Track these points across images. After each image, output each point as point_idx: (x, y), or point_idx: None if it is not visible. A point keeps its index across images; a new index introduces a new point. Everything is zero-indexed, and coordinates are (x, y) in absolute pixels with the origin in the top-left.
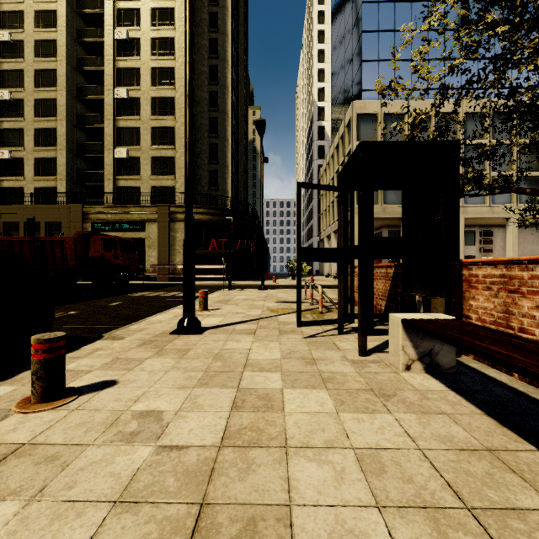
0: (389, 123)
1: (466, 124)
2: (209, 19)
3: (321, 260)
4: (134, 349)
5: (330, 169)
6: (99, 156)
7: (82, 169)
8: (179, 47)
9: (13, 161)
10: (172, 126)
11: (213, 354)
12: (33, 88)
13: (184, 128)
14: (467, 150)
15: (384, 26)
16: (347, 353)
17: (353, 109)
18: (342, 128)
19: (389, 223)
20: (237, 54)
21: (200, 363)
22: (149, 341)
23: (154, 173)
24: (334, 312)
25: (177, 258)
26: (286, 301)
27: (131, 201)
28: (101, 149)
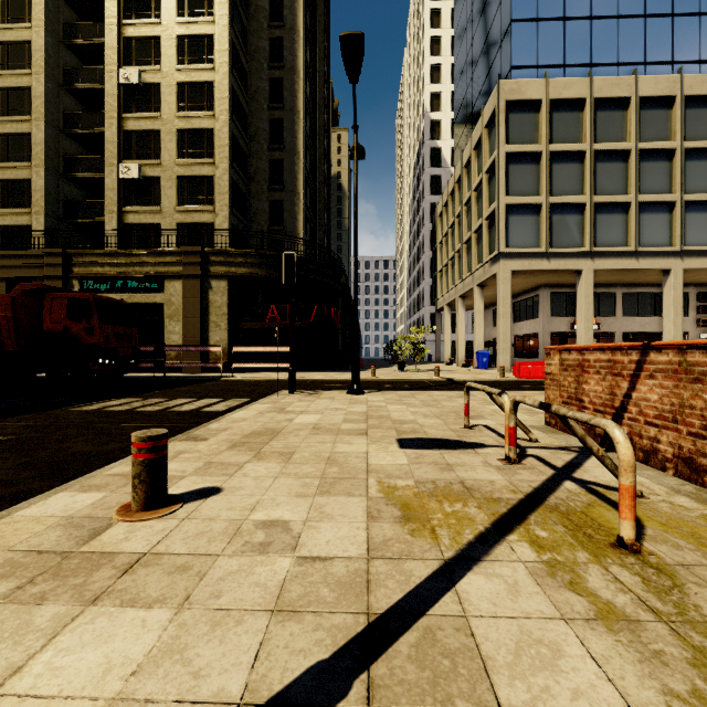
0: (558, 116)
1: (685, 115)
2: None
3: None
4: None
5: (455, 201)
6: (99, 177)
7: (73, 199)
8: (221, 2)
9: None
10: (209, 128)
11: None
12: None
13: (229, 130)
14: (688, 158)
15: None
16: None
17: (499, 92)
18: (477, 131)
19: (553, 280)
20: (314, 31)
21: None
22: None
23: (182, 203)
24: (660, 525)
25: (214, 336)
26: (425, 441)
27: (142, 244)
28: (101, 166)
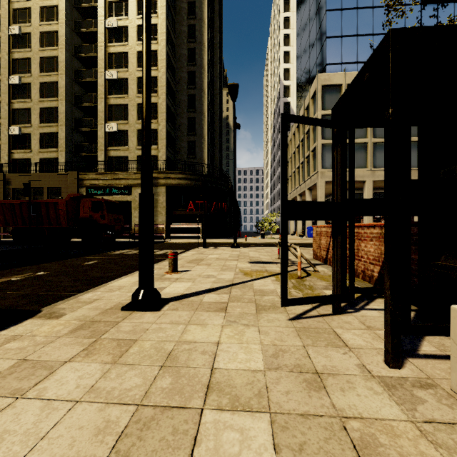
0: None
1: None
2: (187, 8)
3: (312, 218)
4: (61, 338)
5: (296, 138)
6: (93, 130)
7: (79, 142)
8: (161, 32)
9: (23, 136)
10: (155, 102)
11: (163, 355)
12: (38, 73)
13: (166, 103)
14: None
15: (347, 4)
16: (364, 357)
17: (318, 81)
18: (307, 100)
19: None
20: (213, 39)
21: (138, 378)
22: (89, 322)
23: (140, 144)
24: (314, 275)
25: (159, 219)
26: (259, 262)
27: (119, 169)
28: (95, 124)
